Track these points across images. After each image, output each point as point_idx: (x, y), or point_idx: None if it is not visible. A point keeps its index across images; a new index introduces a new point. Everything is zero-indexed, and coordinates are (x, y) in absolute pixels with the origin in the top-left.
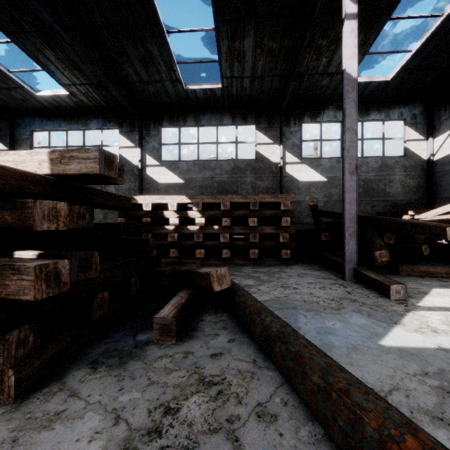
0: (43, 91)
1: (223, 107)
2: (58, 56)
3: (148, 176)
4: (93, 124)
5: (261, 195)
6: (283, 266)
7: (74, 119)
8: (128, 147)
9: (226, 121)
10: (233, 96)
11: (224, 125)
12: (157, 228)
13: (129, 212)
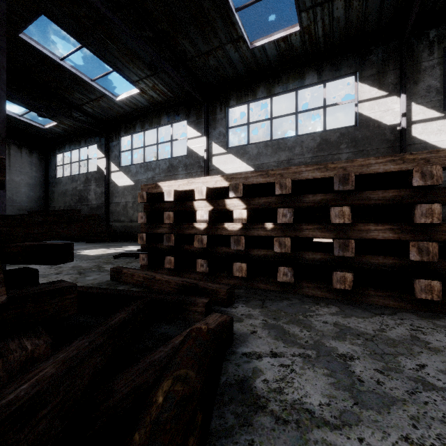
0: (121, 95)
1: (304, 63)
2: (119, 49)
3: (214, 167)
4: (164, 119)
5: (359, 159)
6: (420, 319)
7: (149, 118)
8: (194, 137)
9: (308, 80)
10: (318, 40)
11: (306, 87)
12: (184, 227)
13: (155, 205)
